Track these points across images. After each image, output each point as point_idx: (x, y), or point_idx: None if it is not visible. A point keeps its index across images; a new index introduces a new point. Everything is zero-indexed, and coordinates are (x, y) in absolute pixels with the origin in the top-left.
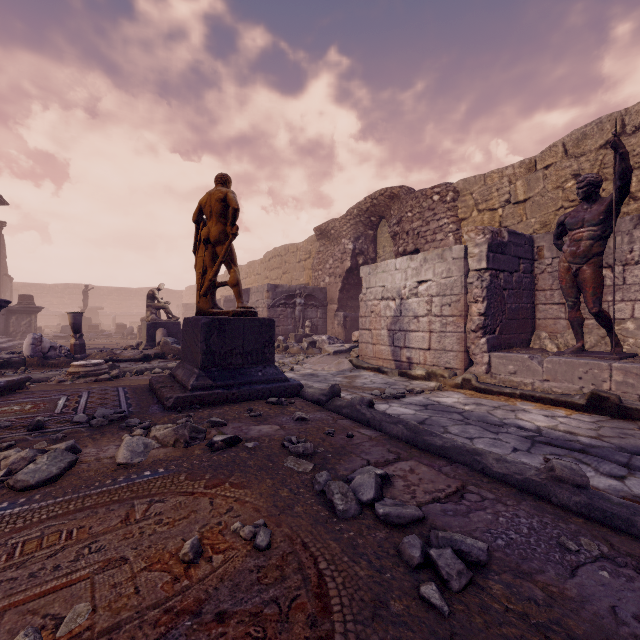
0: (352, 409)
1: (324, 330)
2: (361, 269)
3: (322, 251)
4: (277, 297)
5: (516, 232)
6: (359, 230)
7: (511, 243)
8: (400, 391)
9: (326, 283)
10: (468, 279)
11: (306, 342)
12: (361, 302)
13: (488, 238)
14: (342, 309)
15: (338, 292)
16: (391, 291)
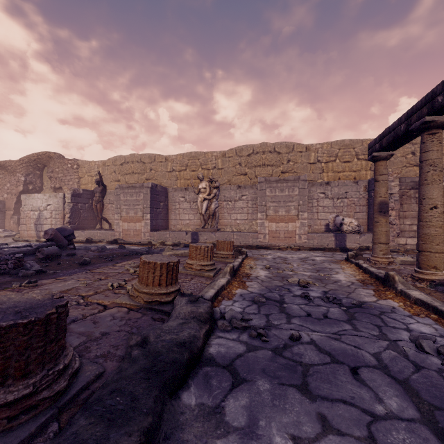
0: None
1: (3, 226)
2: (21, 196)
3: (2, 177)
4: None
5: (87, 190)
6: (30, 170)
7: (85, 193)
8: None
9: (5, 198)
10: (65, 205)
11: None
12: (21, 211)
13: (72, 192)
14: (17, 214)
15: (14, 204)
16: (36, 207)
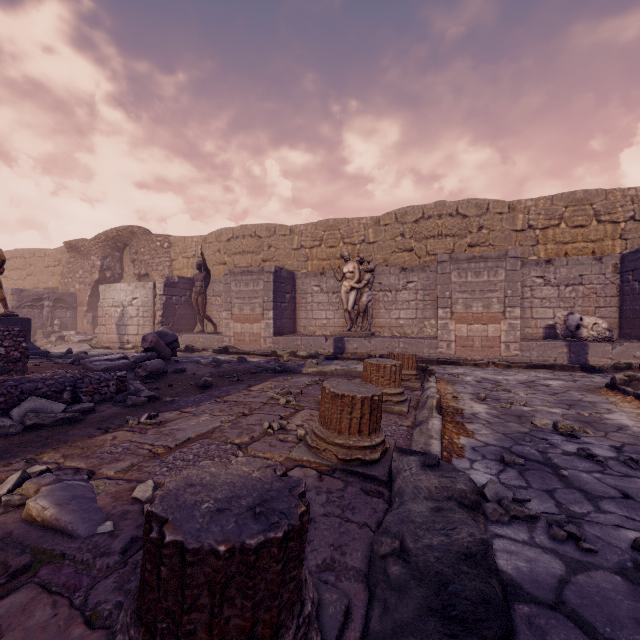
0: (77, 356)
1: (74, 327)
2: (100, 286)
3: (73, 262)
4: (23, 300)
5: (184, 277)
6: (107, 251)
7: (181, 282)
8: (112, 353)
9: (76, 289)
10: (156, 299)
11: (55, 336)
12: (100, 308)
13: (165, 280)
14: (92, 311)
15: (88, 297)
16: (118, 302)
